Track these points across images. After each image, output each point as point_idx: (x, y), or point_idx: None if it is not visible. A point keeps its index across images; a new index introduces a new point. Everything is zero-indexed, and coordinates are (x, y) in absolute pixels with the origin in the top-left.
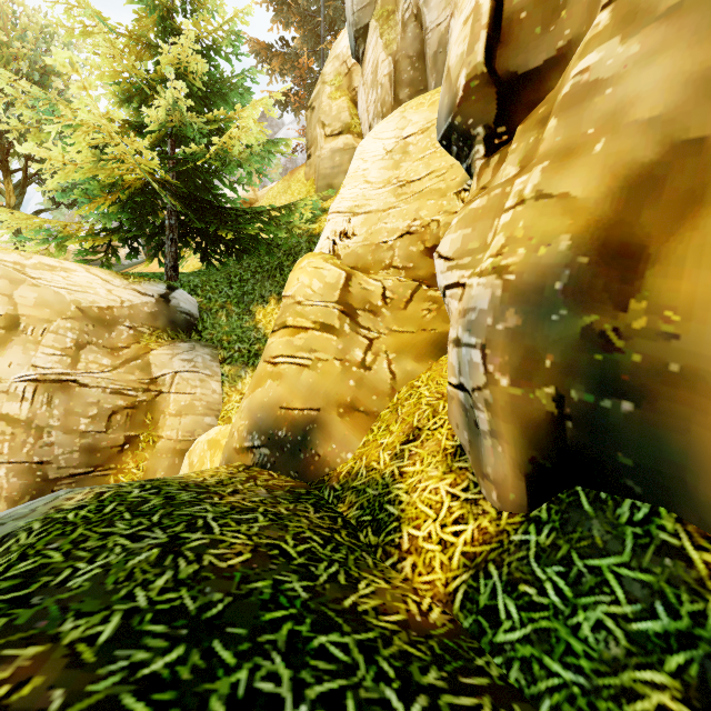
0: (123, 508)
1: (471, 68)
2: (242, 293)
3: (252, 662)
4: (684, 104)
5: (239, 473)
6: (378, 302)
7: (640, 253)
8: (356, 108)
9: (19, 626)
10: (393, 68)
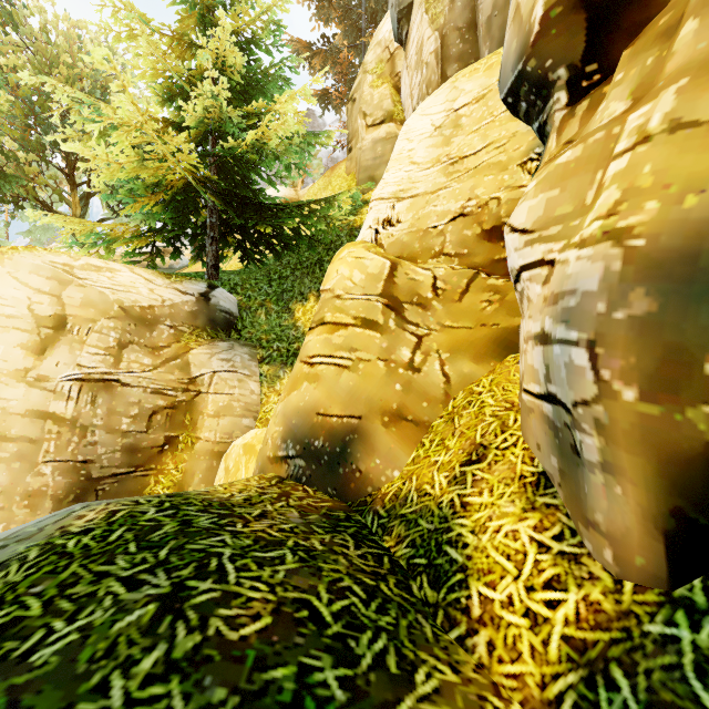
0: (131, 535)
1: None
2: (282, 291)
3: None
4: None
5: (270, 488)
6: (427, 294)
7: None
8: (398, 94)
9: None
10: (440, 43)
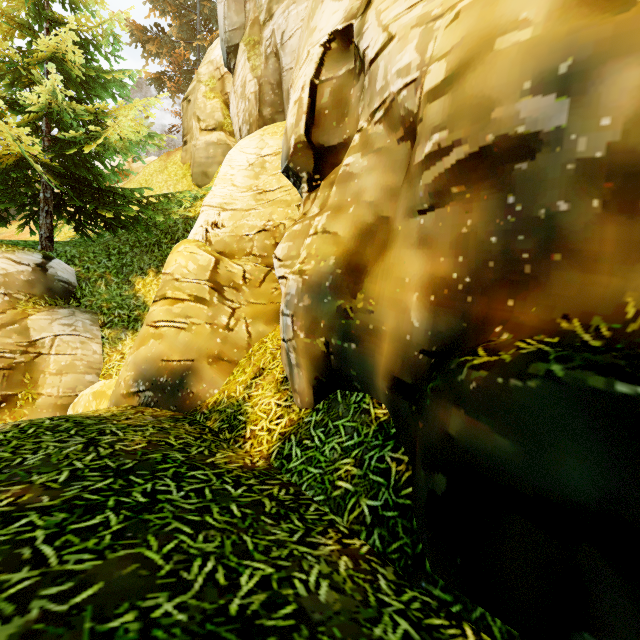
0: (43, 430)
1: (297, 136)
2: (121, 265)
3: (154, 481)
4: (381, 199)
5: (128, 410)
6: (240, 281)
7: (363, 270)
8: (228, 109)
9: (2, 480)
10: (258, 89)
